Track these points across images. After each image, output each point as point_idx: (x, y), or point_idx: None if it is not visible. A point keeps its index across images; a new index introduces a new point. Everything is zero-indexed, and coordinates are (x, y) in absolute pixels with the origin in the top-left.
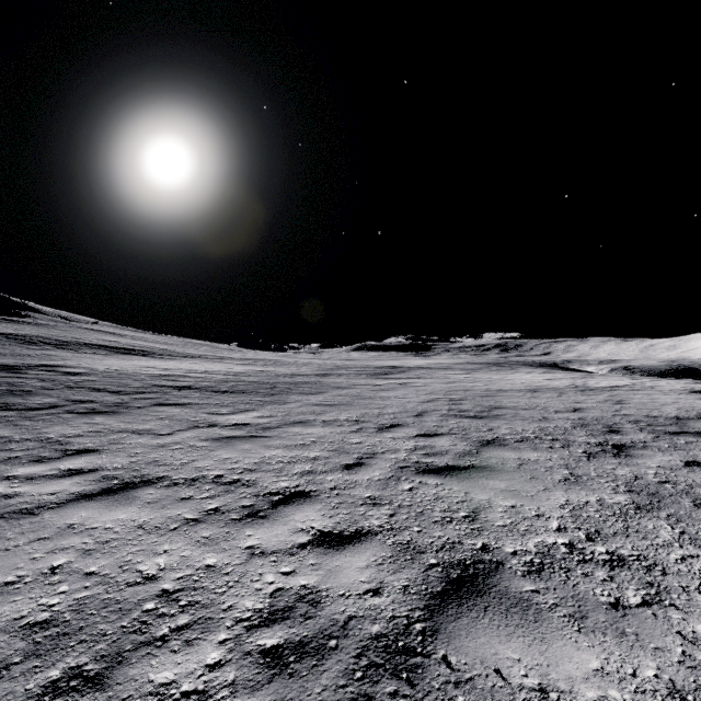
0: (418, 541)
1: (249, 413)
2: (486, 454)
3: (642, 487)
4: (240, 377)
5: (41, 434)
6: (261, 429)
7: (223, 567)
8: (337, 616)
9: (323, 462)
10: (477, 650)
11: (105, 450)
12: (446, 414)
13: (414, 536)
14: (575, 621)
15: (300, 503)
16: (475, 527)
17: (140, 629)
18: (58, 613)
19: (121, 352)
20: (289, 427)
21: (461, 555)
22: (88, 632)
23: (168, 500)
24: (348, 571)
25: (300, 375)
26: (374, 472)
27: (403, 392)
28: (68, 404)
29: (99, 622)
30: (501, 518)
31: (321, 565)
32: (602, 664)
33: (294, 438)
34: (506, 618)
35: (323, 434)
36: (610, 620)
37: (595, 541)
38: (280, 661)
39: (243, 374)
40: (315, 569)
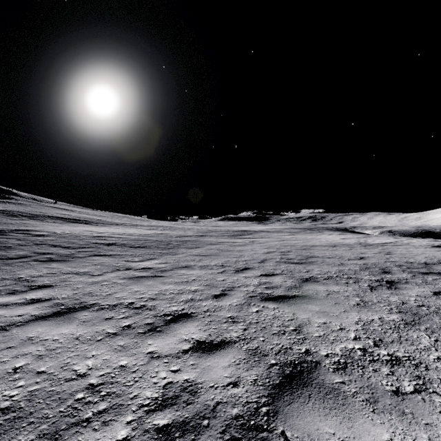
0: (263, 347)
1: (152, 261)
2: (306, 287)
3: (407, 309)
4: (147, 237)
5: (15, 275)
6: (160, 271)
7: (132, 367)
8: (209, 402)
9: (200, 293)
10: (304, 426)
11: (57, 286)
12: (279, 261)
13: (260, 344)
14: (370, 404)
15: (184, 321)
16: (300, 337)
17: (72, 413)
18: (16, 402)
19: (71, 221)
20: (178, 270)
21: (292, 357)
22: (35, 416)
23: (96, 319)
24: (216, 369)
25: (186, 236)
26: (233, 300)
27: (251, 247)
28: (35, 255)
29: (44, 408)
30: (317, 331)
31: (198, 365)
32: (391, 436)
33: (181, 277)
34: (324, 402)
35: (200, 274)
36: (394, 403)
37: (379, 347)
38: (169, 436)
39: (149, 235)
40: (194, 367)
